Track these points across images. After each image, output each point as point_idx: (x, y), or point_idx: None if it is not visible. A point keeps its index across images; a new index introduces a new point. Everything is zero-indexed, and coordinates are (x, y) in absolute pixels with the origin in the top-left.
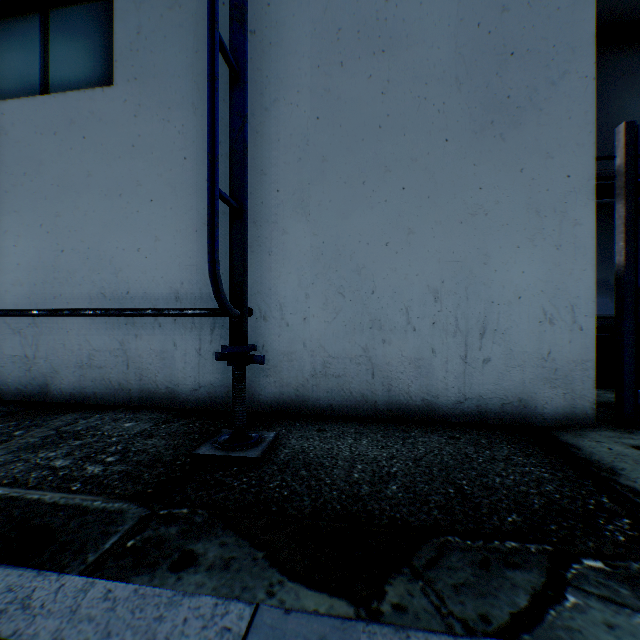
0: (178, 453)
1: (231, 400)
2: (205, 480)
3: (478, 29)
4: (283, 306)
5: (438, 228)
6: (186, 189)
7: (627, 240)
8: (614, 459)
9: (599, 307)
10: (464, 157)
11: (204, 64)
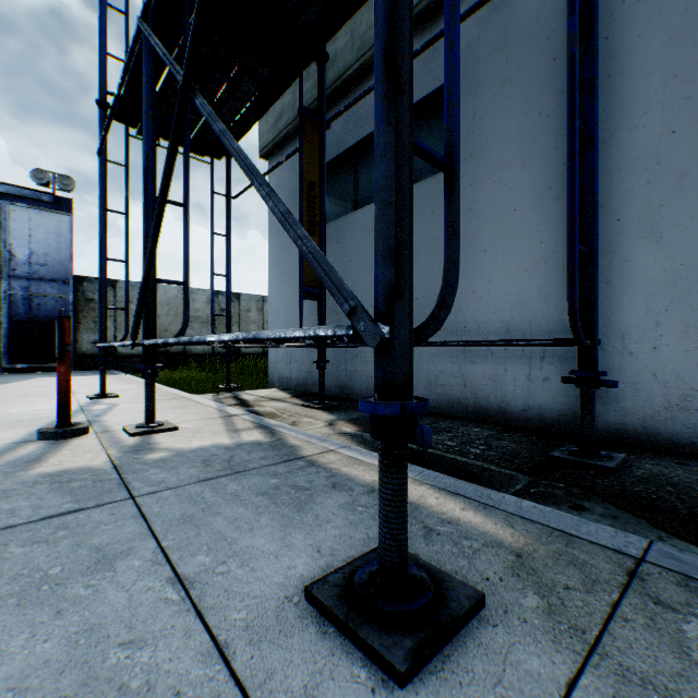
0: (531, 453)
1: (561, 423)
2: (566, 473)
3: None
4: (624, 335)
5: None
6: (516, 236)
7: None
8: None
9: None
10: None
11: (533, 122)
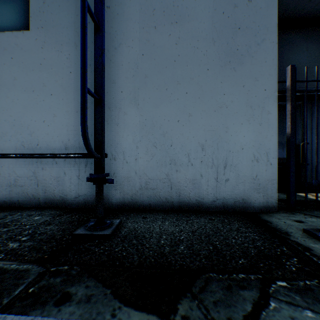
0: (65, 233)
1: None
2: (79, 248)
3: (223, 15)
4: (124, 152)
5: (204, 113)
6: (71, 89)
7: (291, 121)
8: (287, 227)
9: (278, 154)
10: (216, 78)
11: None
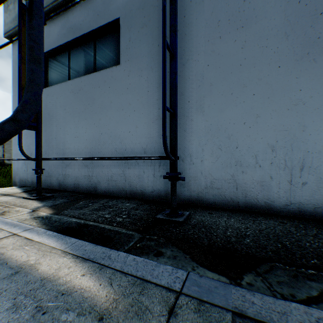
0: (149, 217)
1: (167, 197)
2: (161, 227)
3: (298, 4)
4: (191, 155)
5: (274, 113)
6: (148, 104)
7: None
8: None
9: None
10: (289, 74)
11: (156, 49)
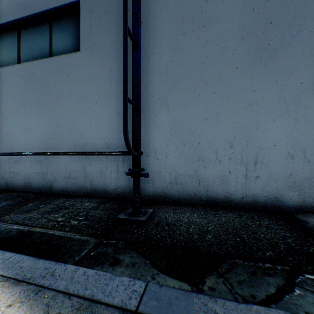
0: (109, 217)
1: (132, 194)
2: (122, 229)
3: (253, 12)
4: (156, 150)
5: (232, 111)
6: (111, 97)
7: None
8: None
9: None
10: (245, 76)
11: (119, 39)
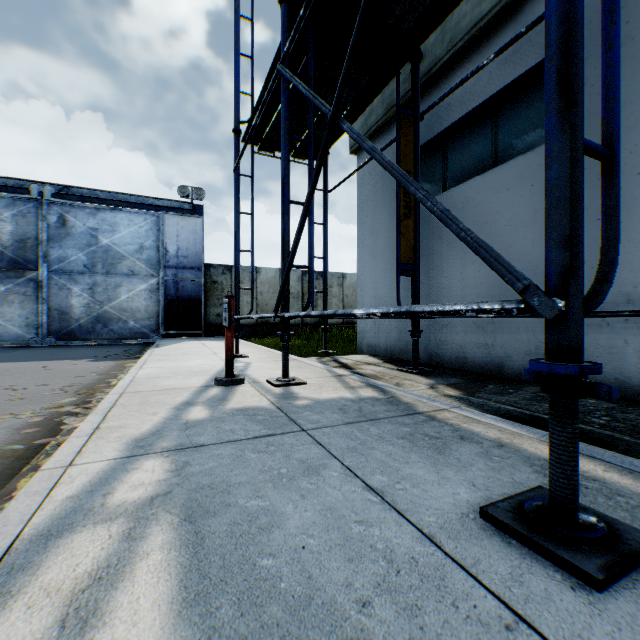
0: None
1: None
2: None
3: None
4: None
5: None
6: (638, 201)
7: None
8: None
9: None
10: None
11: None
